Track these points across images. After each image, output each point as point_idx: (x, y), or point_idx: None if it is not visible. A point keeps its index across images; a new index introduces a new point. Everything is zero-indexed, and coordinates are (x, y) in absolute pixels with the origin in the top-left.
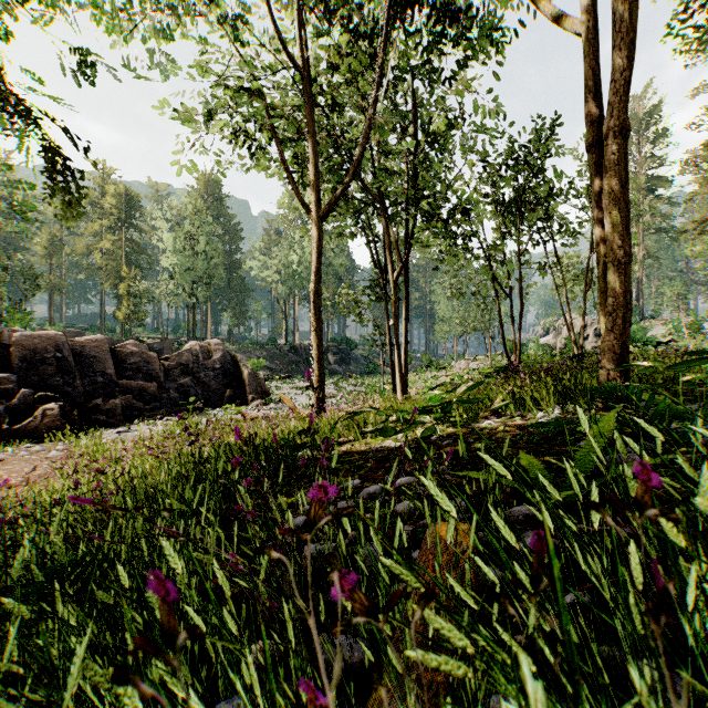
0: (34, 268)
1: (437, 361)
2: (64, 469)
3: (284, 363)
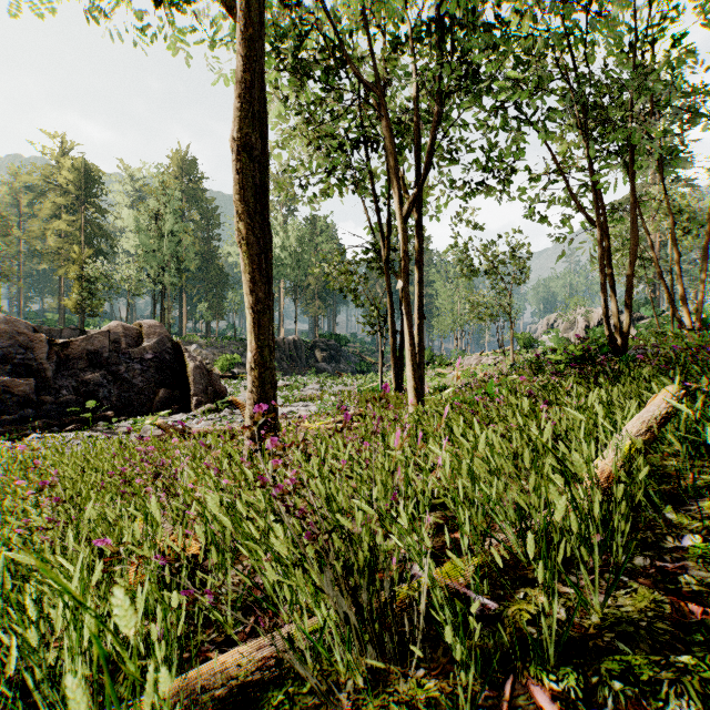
0: None
1: (440, 356)
2: None
3: None
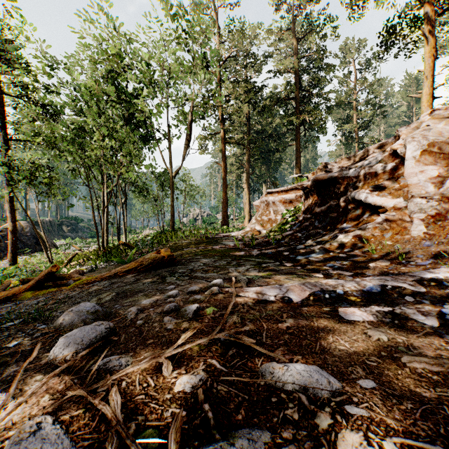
0: None
1: (134, 229)
2: None
3: None
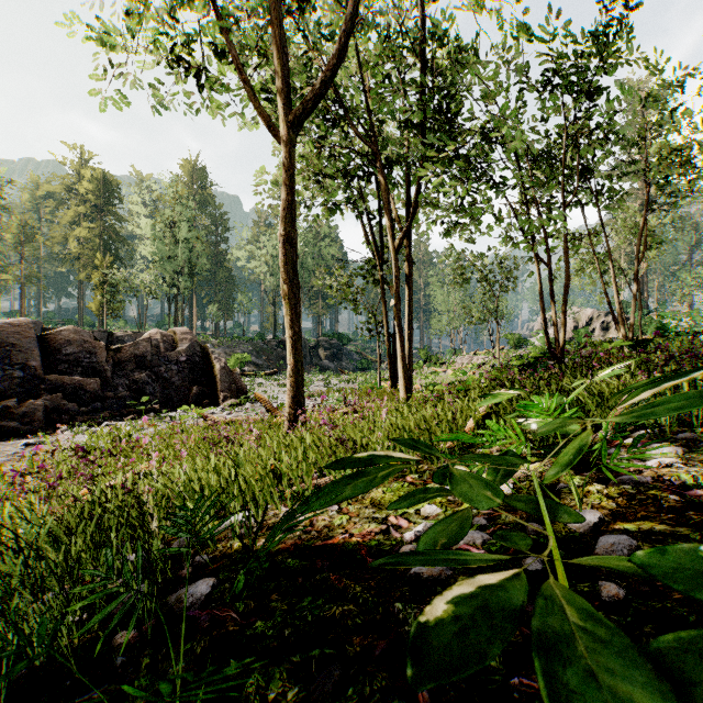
0: None
1: (436, 355)
2: None
3: (272, 358)
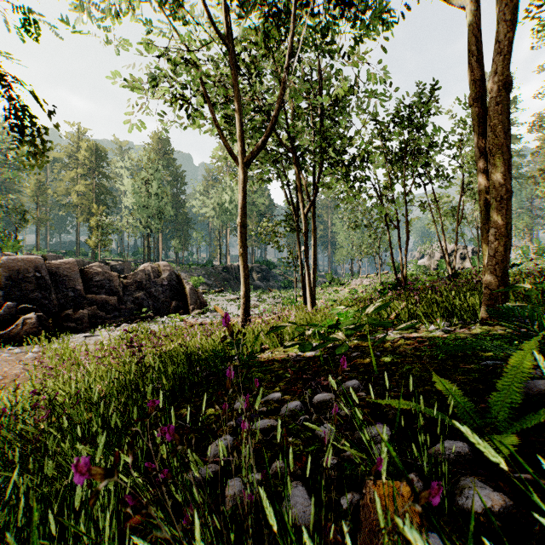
0: (23, 206)
1: (338, 278)
2: (33, 371)
3: (219, 280)
